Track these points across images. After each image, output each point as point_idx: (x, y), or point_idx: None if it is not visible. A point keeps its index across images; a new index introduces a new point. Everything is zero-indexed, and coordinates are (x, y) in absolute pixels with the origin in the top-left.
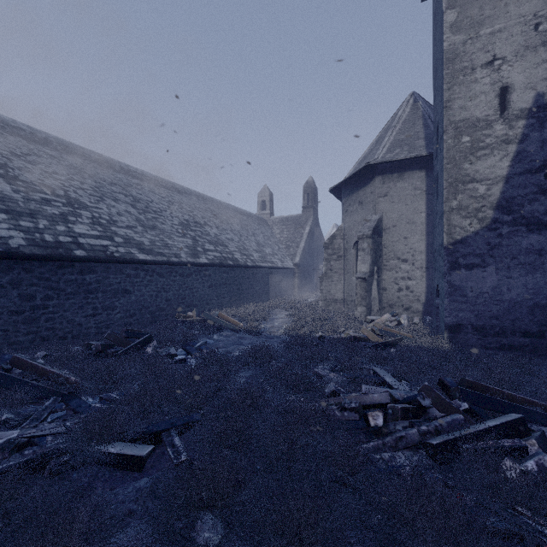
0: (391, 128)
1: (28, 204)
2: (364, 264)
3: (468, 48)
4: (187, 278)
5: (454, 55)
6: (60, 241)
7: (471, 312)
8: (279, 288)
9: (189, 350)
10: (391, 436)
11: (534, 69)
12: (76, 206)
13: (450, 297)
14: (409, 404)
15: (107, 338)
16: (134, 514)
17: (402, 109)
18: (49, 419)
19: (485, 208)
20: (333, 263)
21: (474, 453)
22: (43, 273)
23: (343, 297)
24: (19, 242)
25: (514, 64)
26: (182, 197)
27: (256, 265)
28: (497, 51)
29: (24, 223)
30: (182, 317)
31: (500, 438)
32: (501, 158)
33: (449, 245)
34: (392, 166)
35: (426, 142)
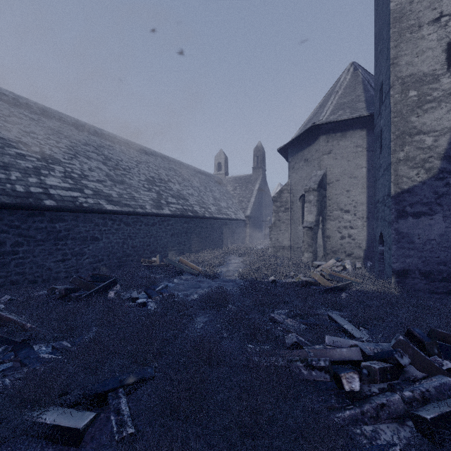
0: (333, 93)
1: (2, 158)
2: (310, 214)
3: (415, 6)
4: (152, 227)
5: (401, 15)
6: (30, 191)
7: (418, 258)
8: (232, 237)
9: (150, 294)
10: (370, 403)
11: None
12: (50, 161)
13: (398, 243)
14: (384, 362)
15: (72, 283)
16: None
17: (344, 77)
18: None
19: (433, 159)
20: (281, 214)
21: None
22: (12, 220)
23: (289, 245)
24: None
25: None
26: (149, 158)
27: (213, 216)
28: (443, 8)
29: None
30: (147, 262)
31: None
32: (448, 110)
33: (396, 195)
34: (336, 126)
35: (366, 104)
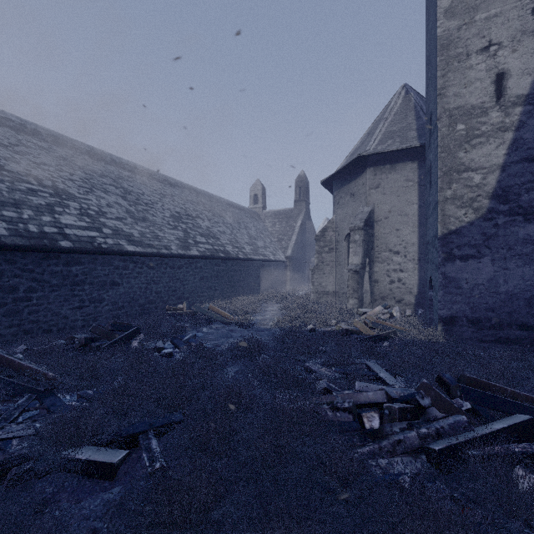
0: (382, 120)
1: (13, 194)
2: (356, 256)
3: (463, 34)
4: (178, 270)
5: (448, 42)
6: (45, 232)
7: (466, 304)
8: (270, 281)
9: (176, 344)
10: (388, 439)
11: (531, 54)
12: (64, 197)
13: (445, 288)
14: (407, 404)
15: (92, 331)
16: (98, 533)
17: (394, 101)
18: (21, 418)
19: (481, 198)
20: (325, 256)
21: (481, 460)
22: (26, 264)
23: (334, 290)
24: (0, 232)
25: (510, 49)
26: (174, 190)
27: (248, 257)
28: (492, 37)
29: (7, 213)
30: (172, 309)
31: (508, 443)
32: (497, 146)
33: (443, 236)
34: (384, 157)
35: (418, 133)
